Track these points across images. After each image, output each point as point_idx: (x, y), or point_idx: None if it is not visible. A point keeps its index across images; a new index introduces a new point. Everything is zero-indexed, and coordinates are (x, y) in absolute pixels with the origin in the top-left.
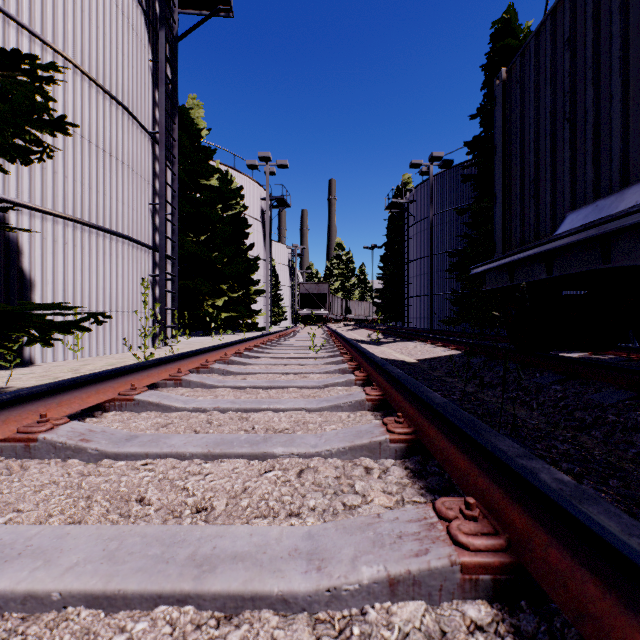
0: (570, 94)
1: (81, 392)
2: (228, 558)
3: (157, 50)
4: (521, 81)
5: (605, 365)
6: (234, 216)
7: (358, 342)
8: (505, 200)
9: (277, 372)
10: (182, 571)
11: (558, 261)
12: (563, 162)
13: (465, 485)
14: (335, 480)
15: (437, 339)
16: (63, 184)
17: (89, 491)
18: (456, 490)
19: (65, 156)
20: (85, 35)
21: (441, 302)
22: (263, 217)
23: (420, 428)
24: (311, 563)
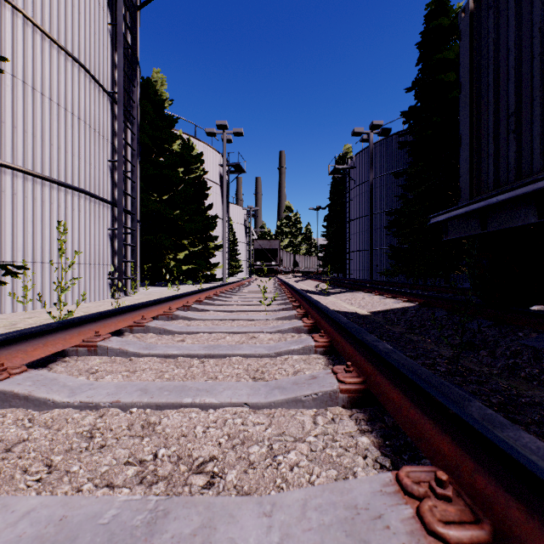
0: None
1: None
2: None
3: (116, 15)
4: (495, 5)
5: None
6: (195, 179)
7: (307, 293)
8: (473, 141)
9: (222, 331)
10: None
11: None
12: None
13: None
14: None
15: (385, 290)
16: (12, 134)
17: None
18: None
19: (14, 106)
20: None
21: (379, 256)
22: (221, 181)
23: (502, 522)
24: None
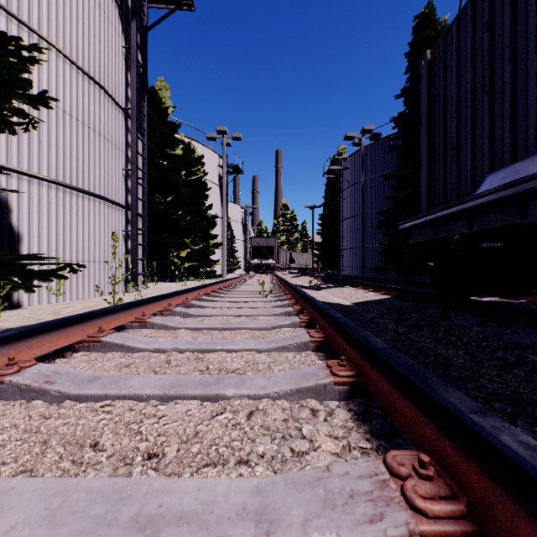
0: (489, 70)
1: (51, 335)
2: (173, 519)
3: (129, 38)
4: (444, 60)
5: (521, 309)
6: (196, 181)
7: (301, 287)
8: (429, 165)
9: (231, 315)
10: (123, 536)
11: (478, 217)
12: (482, 130)
13: (412, 434)
14: (283, 423)
15: (369, 285)
16: (47, 152)
17: (46, 435)
18: (400, 435)
19: (49, 128)
20: (67, 24)
21: (371, 253)
22: (220, 182)
23: (362, 371)
24: (259, 526)
